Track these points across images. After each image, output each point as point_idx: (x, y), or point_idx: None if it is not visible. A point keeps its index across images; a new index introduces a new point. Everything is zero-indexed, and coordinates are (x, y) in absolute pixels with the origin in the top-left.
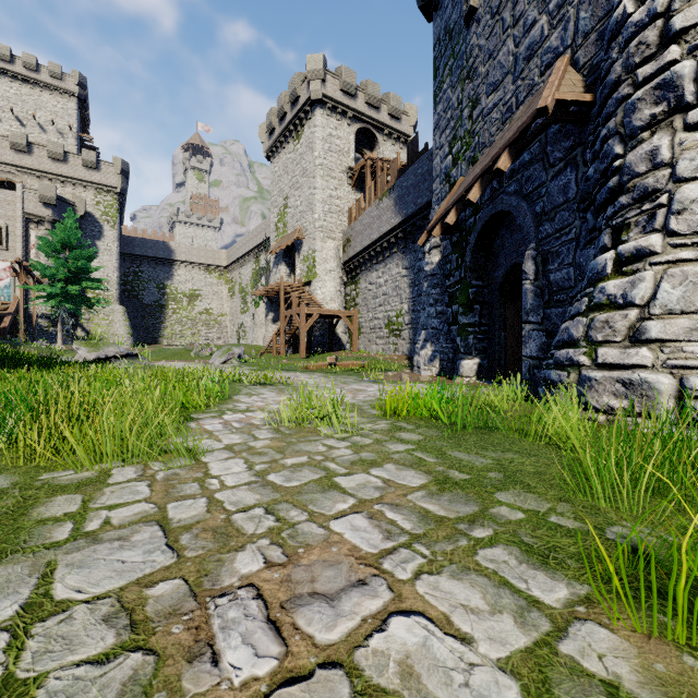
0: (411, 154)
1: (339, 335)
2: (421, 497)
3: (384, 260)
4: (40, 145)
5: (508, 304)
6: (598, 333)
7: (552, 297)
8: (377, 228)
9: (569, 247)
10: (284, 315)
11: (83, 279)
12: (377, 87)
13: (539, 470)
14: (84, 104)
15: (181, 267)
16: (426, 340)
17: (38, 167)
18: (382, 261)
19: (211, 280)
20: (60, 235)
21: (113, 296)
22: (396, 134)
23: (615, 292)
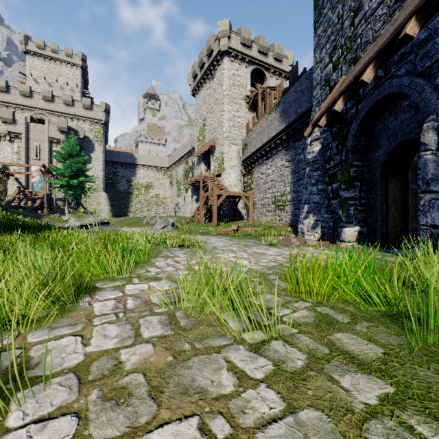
0: (292, 78)
1: (240, 209)
2: None
3: (271, 156)
4: (59, 96)
5: (390, 179)
6: None
7: None
8: (267, 134)
9: None
10: (202, 196)
11: (80, 176)
12: (266, 40)
13: None
14: (85, 71)
15: (141, 168)
16: (309, 212)
17: (58, 110)
18: (270, 157)
19: (158, 176)
20: (67, 148)
21: (100, 186)
22: (279, 72)
23: None
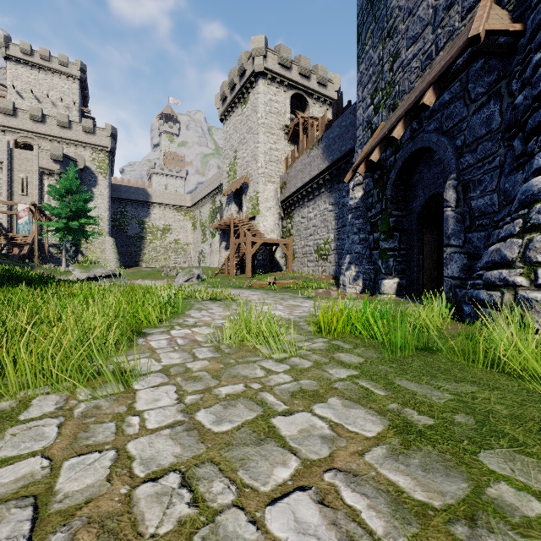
0: (336, 111)
1: (277, 259)
2: (383, 459)
3: (314, 198)
4: (51, 116)
5: (426, 231)
6: (538, 253)
7: (474, 222)
8: (308, 172)
9: (493, 174)
10: (233, 243)
11: (81, 217)
12: (308, 61)
13: (514, 412)
14: (84, 85)
15: (156, 208)
16: (351, 263)
17: (50, 133)
18: (312, 199)
19: (178, 217)
20: (64, 183)
21: (105, 230)
22: (323, 98)
23: None
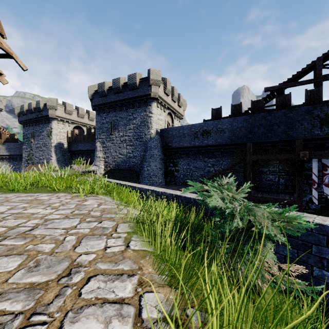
0: (12, 137)
1: None
2: None
3: None
4: None
5: None
6: None
7: None
8: None
9: None
10: None
11: None
12: None
13: None
14: None
15: None
16: None
17: None
18: None
19: None
20: None
21: None
22: None
23: None
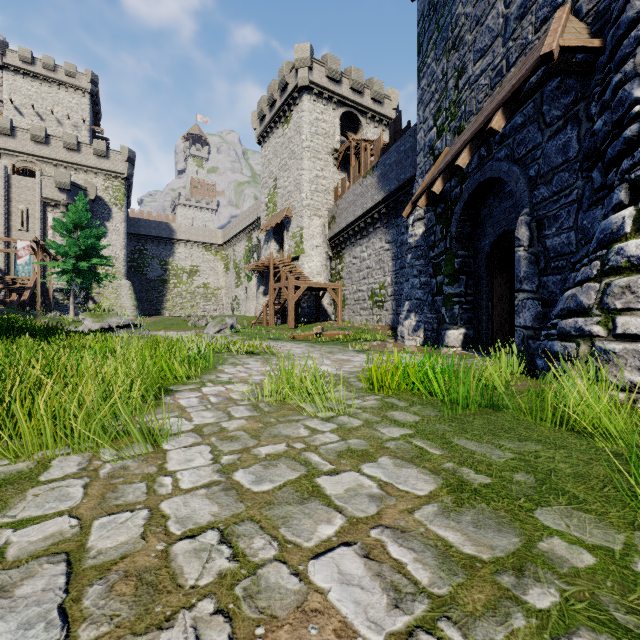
0: (394, 133)
1: (325, 306)
2: (434, 516)
3: (367, 235)
4: (57, 137)
5: (496, 274)
6: (616, 299)
7: (549, 263)
8: (361, 205)
9: (570, 209)
10: (273, 288)
11: (92, 256)
12: (361, 73)
13: (578, 471)
14: (96, 99)
15: (181, 245)
16: (410, 311)
17: (55, 156)
18: (365, 236)
19: (208, 257)
20: (72, 216)
21: (121, 271)
22: (379, 117)
23: (638, 253)
